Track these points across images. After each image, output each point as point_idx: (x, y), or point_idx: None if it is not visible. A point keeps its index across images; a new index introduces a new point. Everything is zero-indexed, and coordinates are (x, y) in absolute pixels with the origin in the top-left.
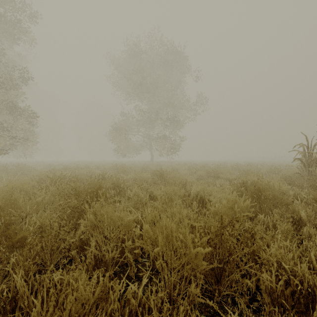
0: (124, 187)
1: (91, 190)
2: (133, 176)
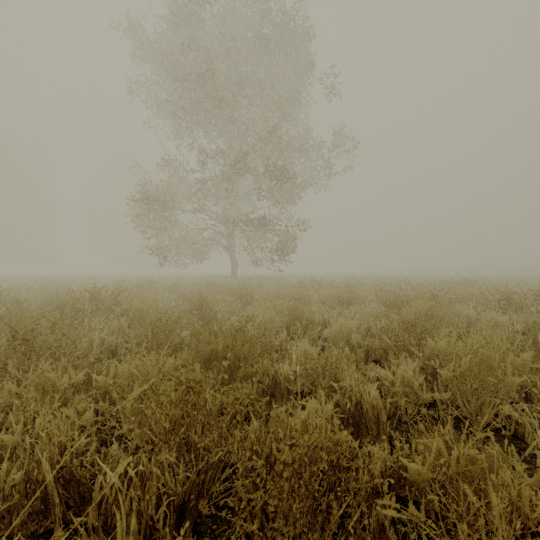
0: None
1: None
2: None
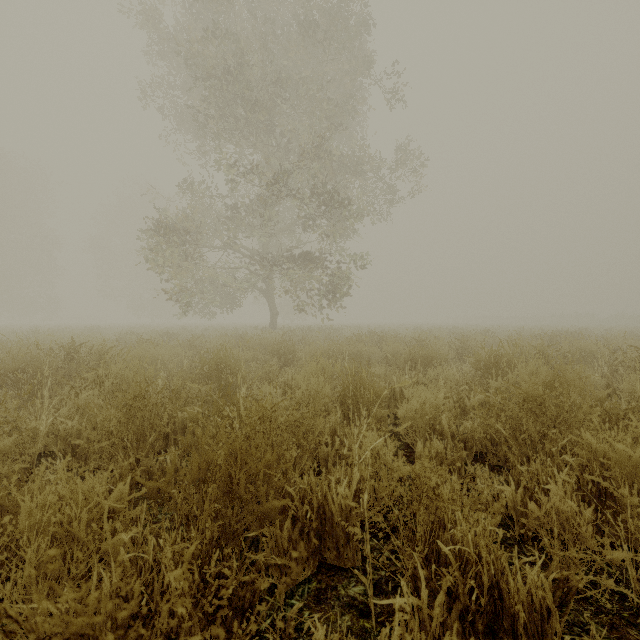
0: None
1: None
2: None
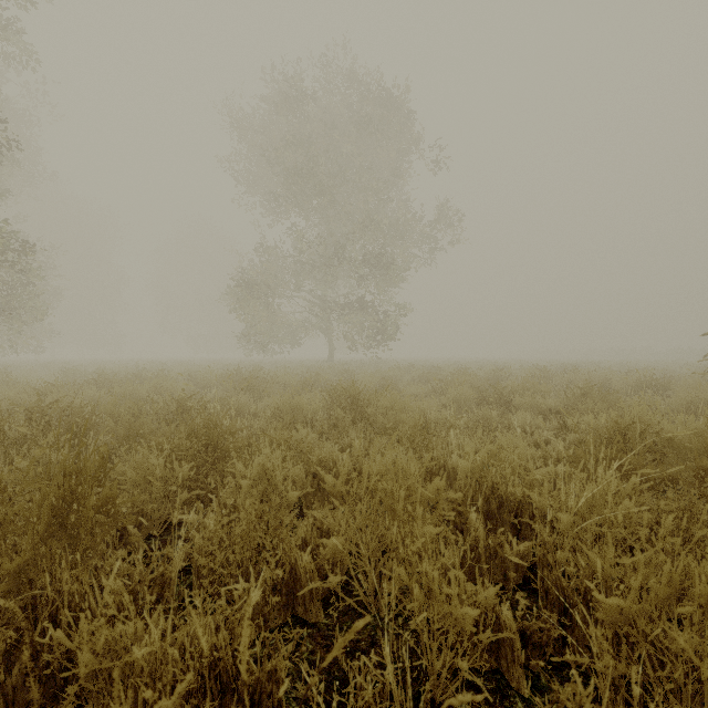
0: (229, 448)
1: (43, 493)
2: (274, 403)
